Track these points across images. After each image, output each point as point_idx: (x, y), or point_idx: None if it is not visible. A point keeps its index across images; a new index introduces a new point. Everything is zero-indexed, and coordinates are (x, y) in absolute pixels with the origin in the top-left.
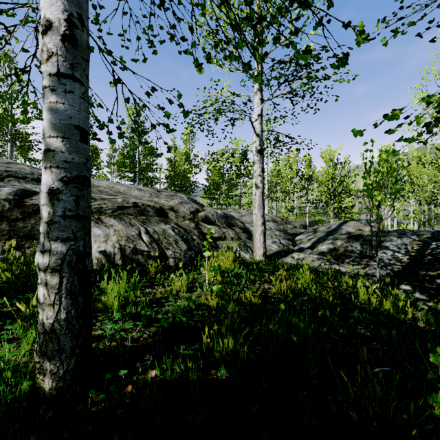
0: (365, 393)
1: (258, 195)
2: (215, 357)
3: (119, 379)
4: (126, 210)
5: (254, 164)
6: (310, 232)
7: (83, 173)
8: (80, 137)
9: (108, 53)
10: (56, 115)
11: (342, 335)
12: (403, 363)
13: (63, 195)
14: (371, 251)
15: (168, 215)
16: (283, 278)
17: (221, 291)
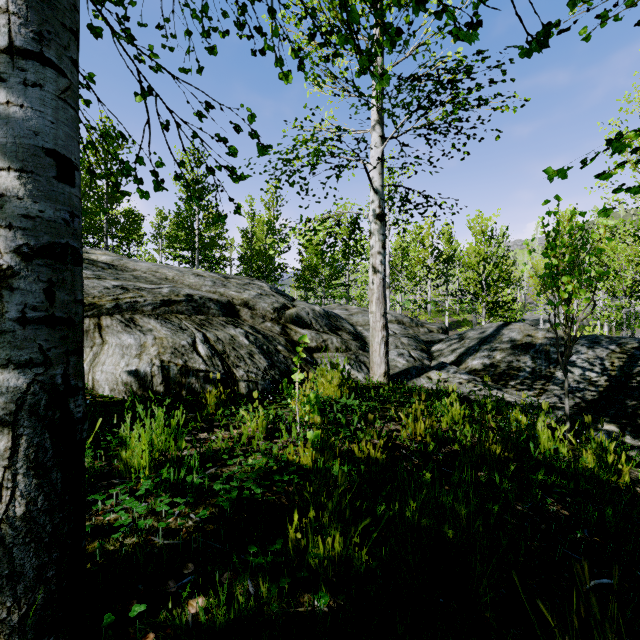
0: (577, 634)
1: (377, 283)
2: (310, 567)
3: (133, 619)
4: (175, 305)
5: (370, 236)
6: (454, 339)
7: (63, 239)
8: (56, 172)
9: (129, 39)
10: (7, 127)
11: (521, 515)
12: (631, 568)
13: (21, 280)
14: (548, 368)
15: (239, 314)
16: (419, 415)
17: (321, 439)
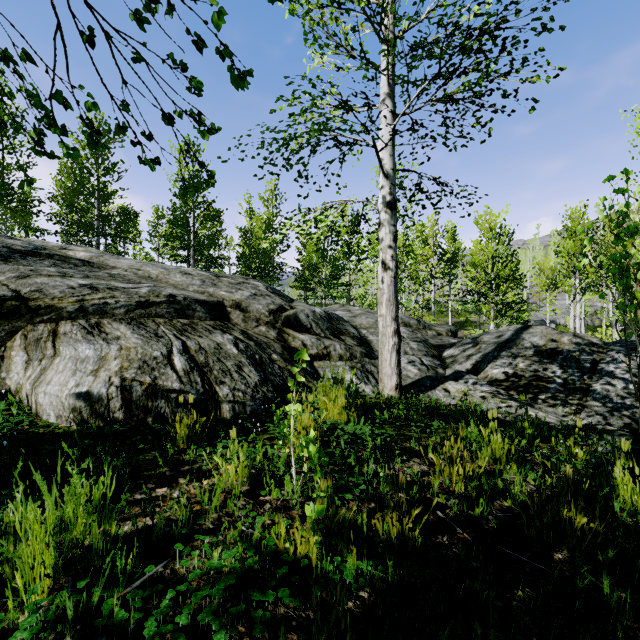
0: None
1: (388, 282)
2: None
3: None
4: (154, 308)
5: (379, 228)
6: (467, 344)
7: None
8: None
9: None
10: None
11: None
12: None
13: None
14: (583, 379)
15: (230, 317)
16: (455, 456)
17: (326, 516)
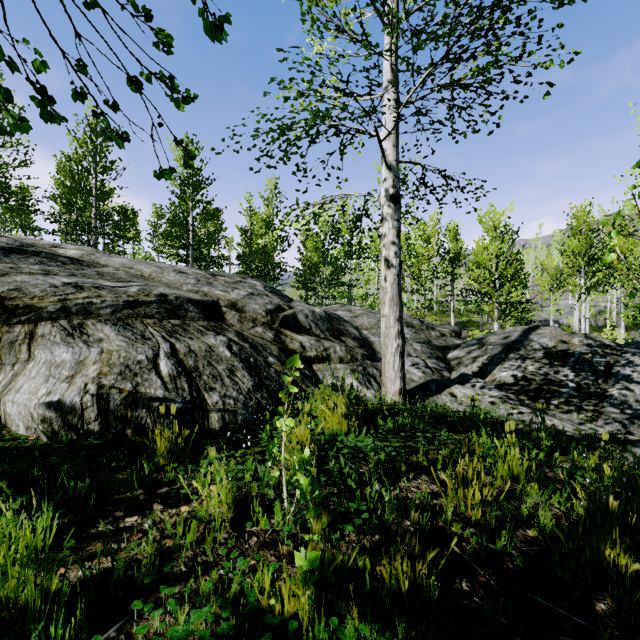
0: None
1: (391, 280)
2: None
3: None
4: (143, 307)
5: (382, 223)
6: (473, 345)
7: None
8: None
9: None
10: None
11: None
12: None
13: None
14: (597, 383)
15: (225, 317)
16: (470, 476)
17: (320, 565)
